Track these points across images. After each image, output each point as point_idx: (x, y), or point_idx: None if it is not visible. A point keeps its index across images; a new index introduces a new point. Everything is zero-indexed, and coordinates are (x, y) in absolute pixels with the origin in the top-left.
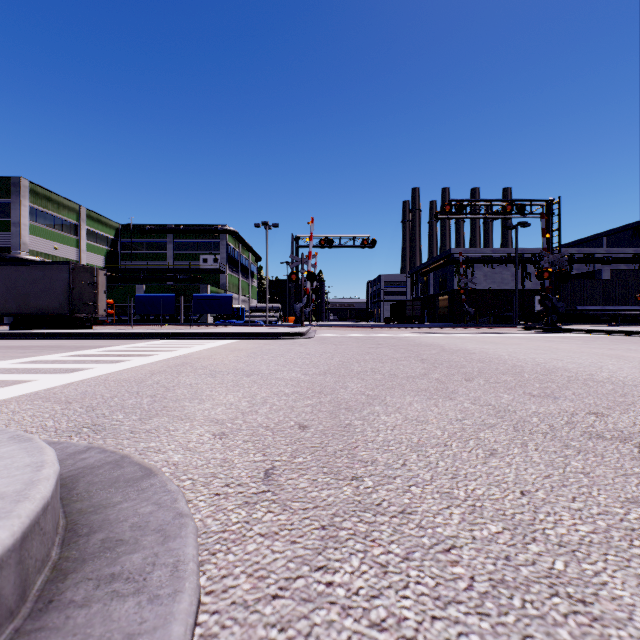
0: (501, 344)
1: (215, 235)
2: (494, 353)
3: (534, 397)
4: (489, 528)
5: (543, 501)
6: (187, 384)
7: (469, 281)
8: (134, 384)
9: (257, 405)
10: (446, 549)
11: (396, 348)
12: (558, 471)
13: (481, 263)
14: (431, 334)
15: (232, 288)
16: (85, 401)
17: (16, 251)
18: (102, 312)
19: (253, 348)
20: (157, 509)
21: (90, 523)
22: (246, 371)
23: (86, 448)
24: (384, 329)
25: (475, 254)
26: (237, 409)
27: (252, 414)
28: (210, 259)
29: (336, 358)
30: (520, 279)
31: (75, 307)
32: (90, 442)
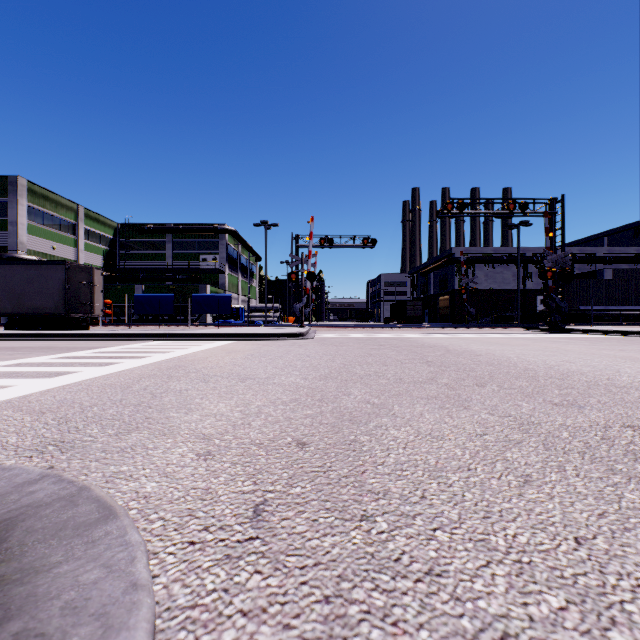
0: (507, 345)
1: (214, 235)
2: (502, 355)
3: (557, 406)
4: (548, 601)
5: (607, 554)
6: (176, 390)
7: (470, 281)
8: (119, 390)
9: (251, 416)
10: (497, 639)
11: (399, 349)
12: (613, 507)
13: (482, 263)
14: (433, 334)
15: (231, 288)
16: (60, 411)
17: (13, 250)
18: (99, 312)
19: (251, 349)
20: (105, 576)
21: (8, 602)
22: (242, 375)
23: (39, 476)
24: (385, 329)
25: (476, 254)
26: (228, 421)
27: (244, 427)
28: (209, 259)
29: (337, 360)
30: (521, 279)
31: (71, 307)
32: (52, 465)
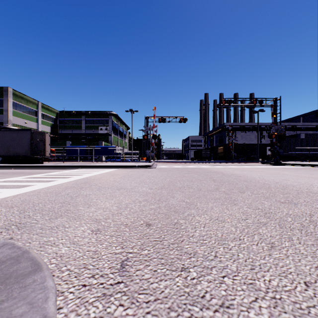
0: (253, 171)
1: (106, 116)
2: (251, 176)
3: (283, 203)
4: None
5: None
6: (84, 195)
7: (234, 139)
8: (54, 195)
9: (122, 209)
10: None
11: (199, 173)
12: None
13: (239, 130)
14: (215, 166)
15: (115, 143)
16: (22, 206)
17: (5, 124)
18: (48, 155)
19: (124, 173)
20: (28, 310)
21: None
22: (118, 187)
23: (2, 244)
24: (191, 163)
25: (236, 126)
26: (109, 211)
27: (118, 215)
28: (104, 128)
29: (167, 179)
30: (259, 138)
31: (34, 152)
32: (12, 237)
